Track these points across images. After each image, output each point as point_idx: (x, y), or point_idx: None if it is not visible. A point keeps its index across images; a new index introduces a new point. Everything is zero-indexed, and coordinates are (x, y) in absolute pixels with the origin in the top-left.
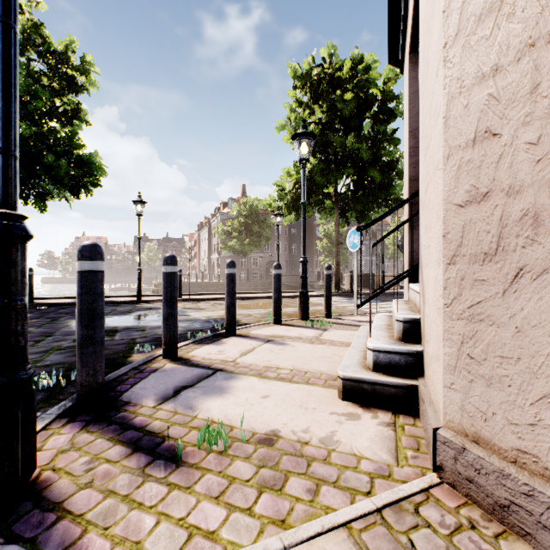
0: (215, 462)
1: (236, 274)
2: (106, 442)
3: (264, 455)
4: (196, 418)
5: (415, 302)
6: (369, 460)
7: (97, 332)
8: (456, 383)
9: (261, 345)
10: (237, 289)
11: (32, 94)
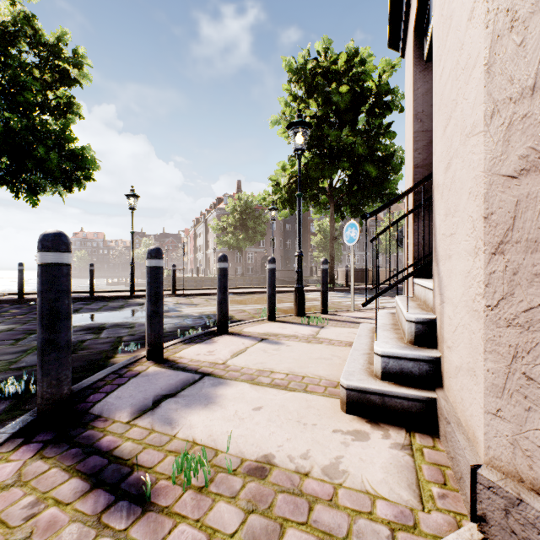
0: (192, 505)
1: (231, 269)
2: (62, 473)
3: (254, 494)
4: (175, 439)
5: (425, 300)
6: (385, 500)
7: (61, 335)
8: (505, 410)
9: (254, 345)
10: (232, 283)
11: (21, 85)
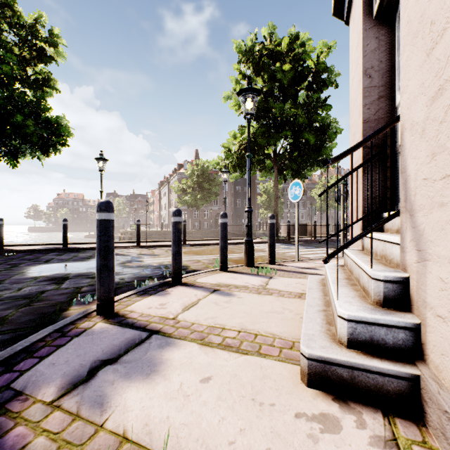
0: None
1: (190, 224)
2: None
3: None
4: (101, 430)
5: (385, 254)
6: None
7: None
8: None
9: (206, 297)
10: (191, 236)
11: None
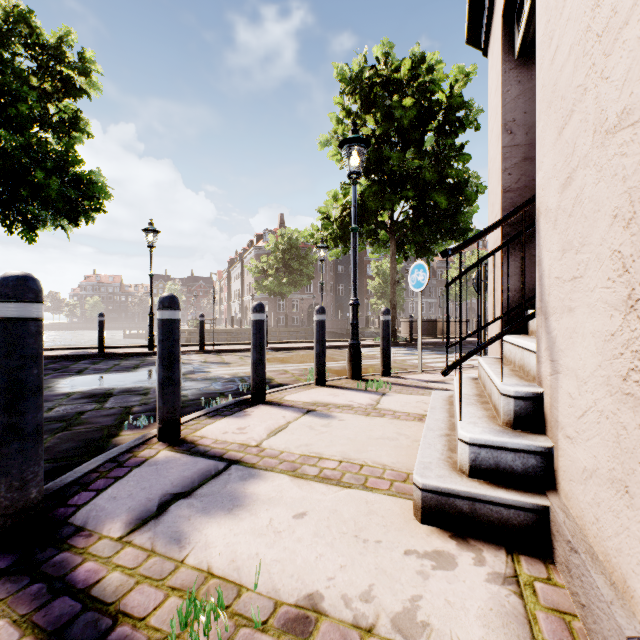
0: None
1: (273, 319)
2: (10, 628)
3: None
4: (182, 566)
5: (523, 365)
6: None
7: (27, 417)
8: None
9: (298, 419)
10: (274, 336)
11: (13, 95)
